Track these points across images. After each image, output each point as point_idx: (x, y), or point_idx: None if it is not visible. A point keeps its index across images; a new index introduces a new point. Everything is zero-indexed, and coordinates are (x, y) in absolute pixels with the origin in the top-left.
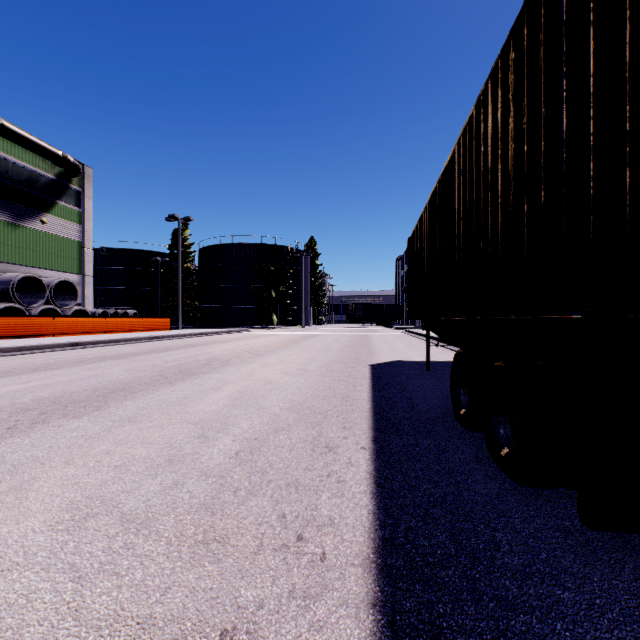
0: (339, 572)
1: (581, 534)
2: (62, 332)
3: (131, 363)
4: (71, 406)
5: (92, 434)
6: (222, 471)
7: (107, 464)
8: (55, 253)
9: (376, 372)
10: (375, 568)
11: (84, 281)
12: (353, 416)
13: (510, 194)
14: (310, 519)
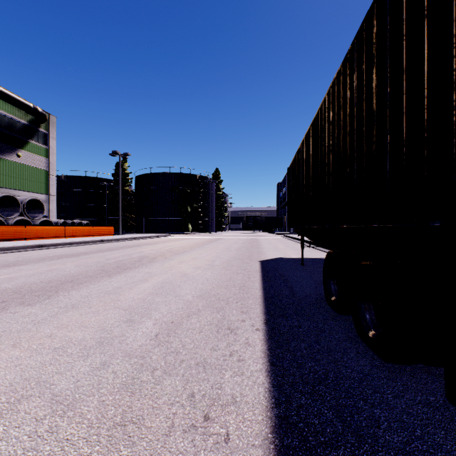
0: (241, 454)
1: (445, 409)
2: (32, 237)
3: (81, 260)
4: (28, 295)
5: (40, 319)
6: (143, 352)
7: (48, 346)
8: (28, 179)
9: (264, 266)
10: (274, 449)
11: (49, 199)
12: (249, 302)
13: (373, 128)
14: (215, 398)
